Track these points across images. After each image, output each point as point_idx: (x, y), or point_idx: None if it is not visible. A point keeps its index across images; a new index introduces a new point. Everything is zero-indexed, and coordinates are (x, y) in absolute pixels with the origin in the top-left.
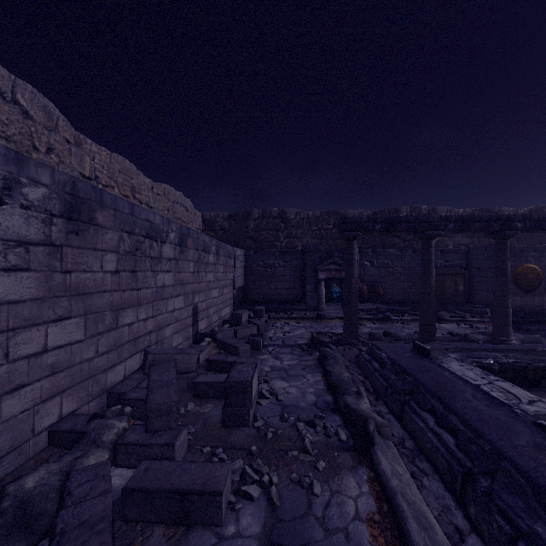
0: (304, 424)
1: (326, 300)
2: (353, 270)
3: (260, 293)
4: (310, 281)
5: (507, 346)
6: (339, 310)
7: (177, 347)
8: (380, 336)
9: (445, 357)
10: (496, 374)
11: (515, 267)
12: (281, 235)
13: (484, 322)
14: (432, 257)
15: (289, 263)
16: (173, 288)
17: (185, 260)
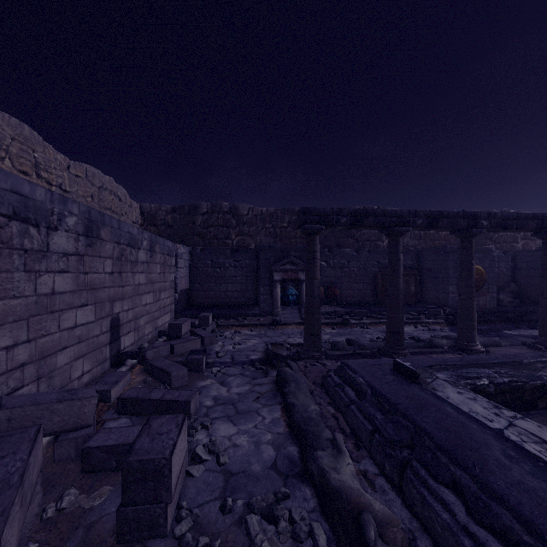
0: (258, 517)
1: (281, 304)
2: (315, 271)
3: (208, 297)
4: (264, 283)
5: (490, 358)
6: (296, 314)
7: (80, 378)
8: (344, 345)
9: (434, 379)
10: (492, 397)
11: None
12: (232, 233)
13: (438, 323)
14: (400, 256)
15: (241, 262)
16: (73, 296)
17: (97, 256)
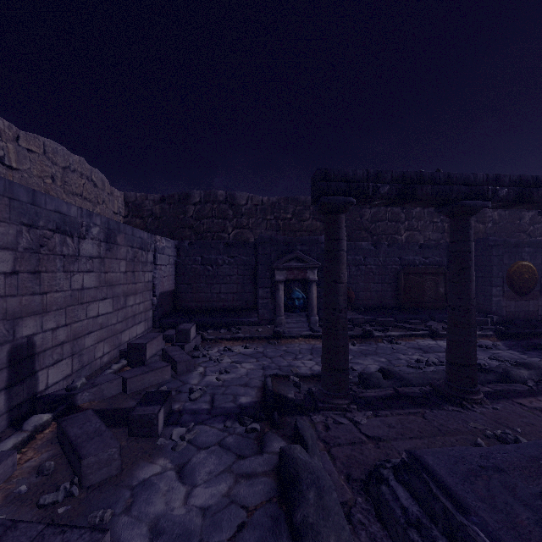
0: None
1: (285, 310)
2: (340, 269)
3: (198, 300)
4: (263, 284)
5: None
6: (304, 323)
7: None
8: (379, 380)
9: None
10: None
11: (509, 265)
12: (228, 225)
13: (486, 335)
14: (471, 246)
15: (237, 259)
16: None
17: None
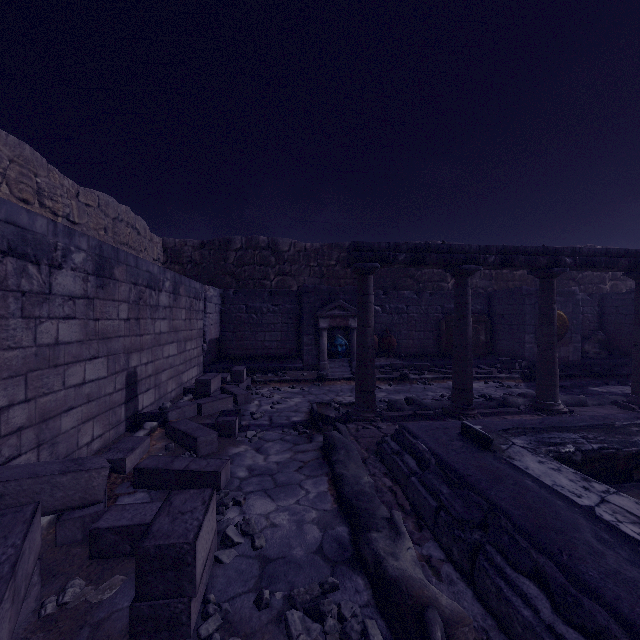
0: (301, 614)
1: (329, 356)
2: (369, 317)
3: (242, 347)
4: (308, 331)
5: (575, 420)
6: (346, 368)
7: (90, 444)
8: (402, 405)
9: (510, 445)
10: (579, 467)
11: None
12: (270, 272)
13: (513, 378)
14: (468, 299)
15: (281, 307)
16: (81, 346)
17: (110, 300)
